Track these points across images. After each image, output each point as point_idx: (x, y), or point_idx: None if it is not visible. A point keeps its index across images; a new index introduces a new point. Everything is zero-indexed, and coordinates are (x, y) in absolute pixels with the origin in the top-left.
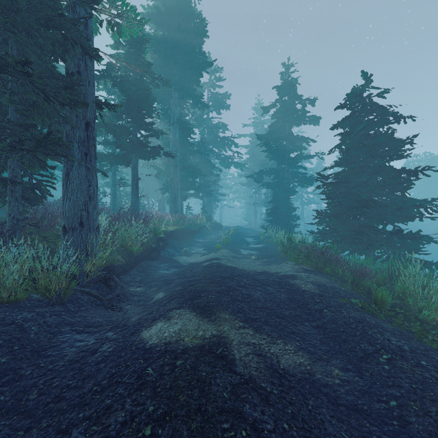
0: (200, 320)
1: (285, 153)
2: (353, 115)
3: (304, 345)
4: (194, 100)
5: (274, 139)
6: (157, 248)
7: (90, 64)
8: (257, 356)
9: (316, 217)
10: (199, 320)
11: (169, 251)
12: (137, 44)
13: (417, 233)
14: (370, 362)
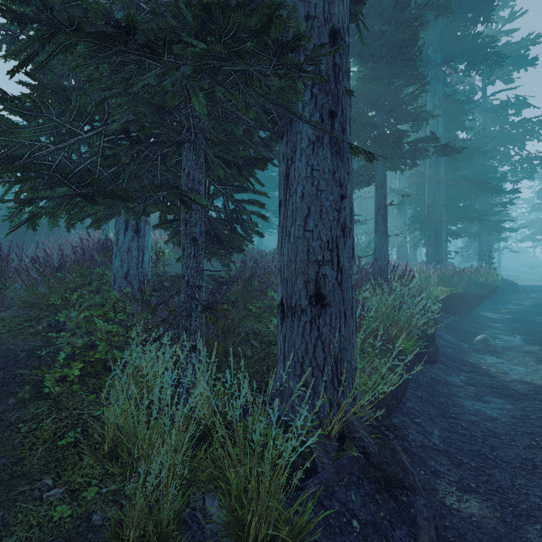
0: None
1: None
2: None
3: None
4: (470, 60)
5: None
6: None
7: None
8: None
9: None
10: None
11: (446, 338)
12: None
13: None
14: None
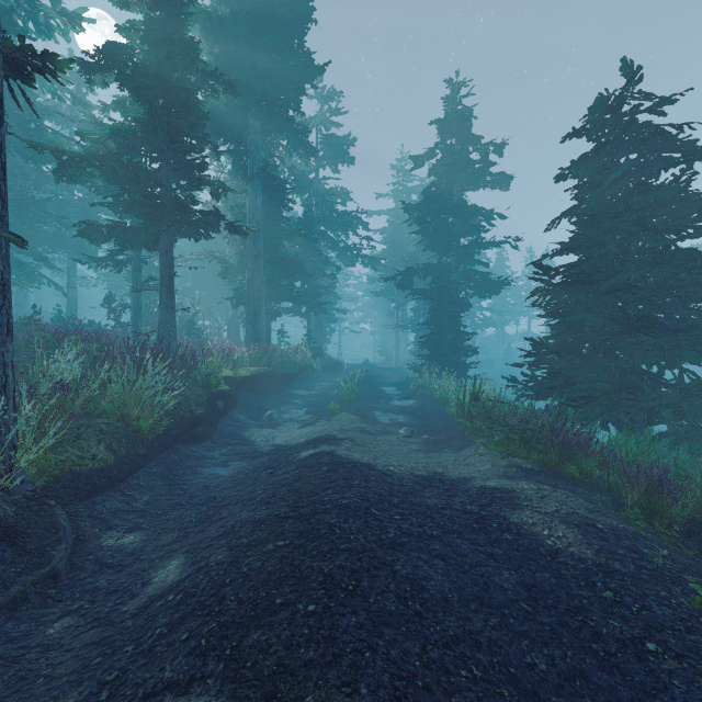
0: None
1: (452, 238)
2: (601, 150)
3: None
4: (290, 140)
5: (432, 213)
6: (211, 415)
7: None
8: None
9: (530, 353)
10: None
11: (237, 418)
12: (169, 3)
13: None
14: None
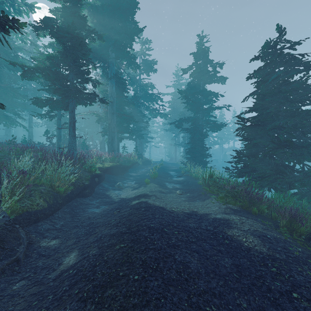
0: None
1: (200, 105)
2: (267, 65)
3: None
4: (128, 61)
5: (191, 94)
6: (92, 184)
7: None
8: None
9: (235, 157)
10: None
11: (104, 186)
12: None
13: None
14: None
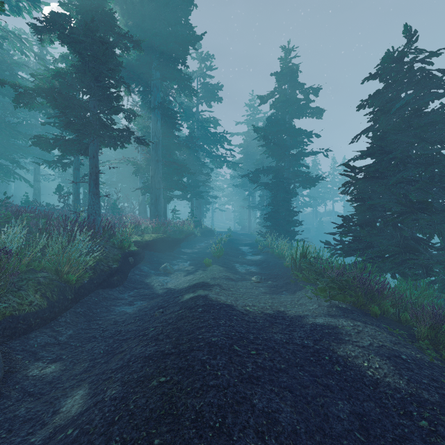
0: None
1: (285, 149)
2: (389, 87)
3: None
4: (179, 85)
5: (272, 133)
6: (124, 267)
7: None
8: None
9: (341, 226)
10: None
11: (142, 269)
12: None
13: None
14: None
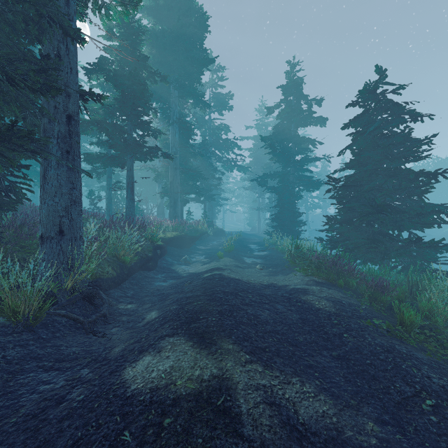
0: (198, 353)
1: (291, 156)
2: (366, 113)
3: (325, 384)
4: (194, 100)
5: (278, 141)
6: (154, 257)
7: (72, 48)
8: (269, 405)
9: (326, 224)
10: (196, 353)
11: (167, 260)
12: (132, 36)
13: (439, 241)
14: (411, 410)
